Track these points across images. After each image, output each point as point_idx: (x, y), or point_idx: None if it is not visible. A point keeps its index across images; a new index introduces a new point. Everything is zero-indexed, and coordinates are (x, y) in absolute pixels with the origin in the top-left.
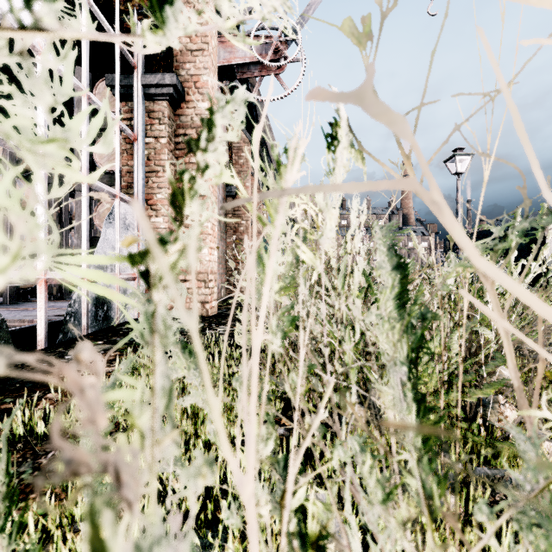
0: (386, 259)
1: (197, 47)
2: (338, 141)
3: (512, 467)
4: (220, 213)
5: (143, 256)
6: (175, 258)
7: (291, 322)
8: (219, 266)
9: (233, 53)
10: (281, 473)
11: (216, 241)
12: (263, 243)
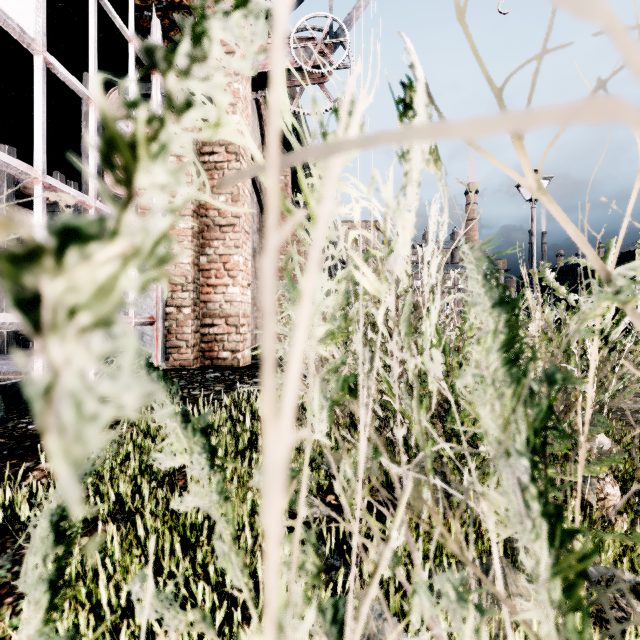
0: (483, 291)
1: (227, 49)
2: (414, 111)
3: (619, 561)
4: (254, 246)
5: (24, 263)
6: (110, 271)
7: (342, 384)
8: (253, 308)
9: (269, 57)
10: (328, 630)
11: (249, 279)
12: (297, 256)
